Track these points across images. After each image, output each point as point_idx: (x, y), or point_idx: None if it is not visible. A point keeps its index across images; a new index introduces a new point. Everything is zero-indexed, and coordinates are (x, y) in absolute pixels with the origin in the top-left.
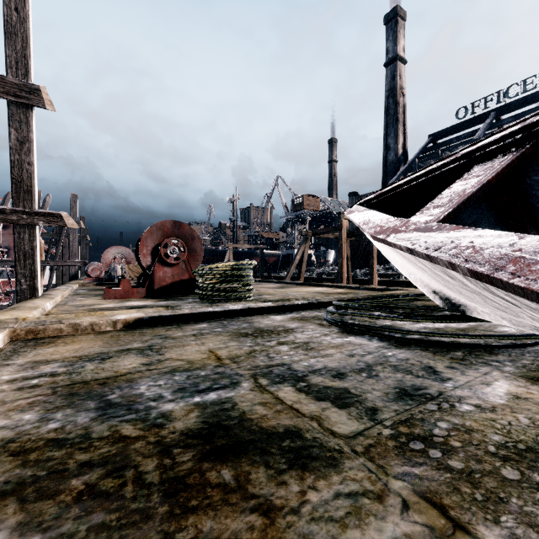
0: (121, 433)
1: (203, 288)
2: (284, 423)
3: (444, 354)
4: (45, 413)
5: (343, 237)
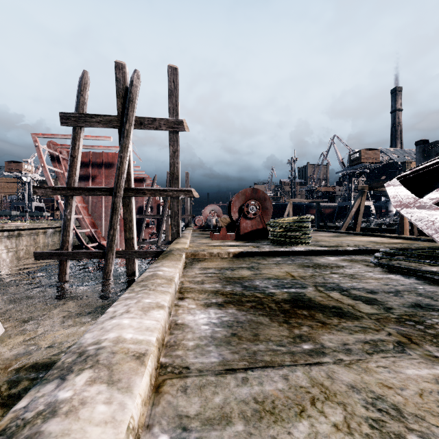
0: (256, 295)
1: (273, 235)
2: (332, 304)
3: None
4: (222, 285)
5: None
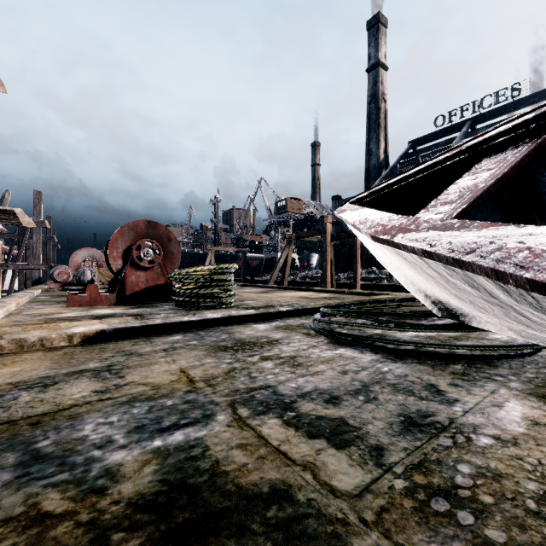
0: (41, 508)
1: (180, 294)
2: (269, 476)
3: (443, 367)
4: None
5: (327, 241)
